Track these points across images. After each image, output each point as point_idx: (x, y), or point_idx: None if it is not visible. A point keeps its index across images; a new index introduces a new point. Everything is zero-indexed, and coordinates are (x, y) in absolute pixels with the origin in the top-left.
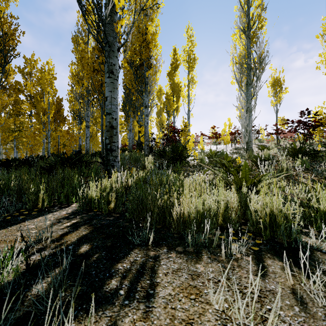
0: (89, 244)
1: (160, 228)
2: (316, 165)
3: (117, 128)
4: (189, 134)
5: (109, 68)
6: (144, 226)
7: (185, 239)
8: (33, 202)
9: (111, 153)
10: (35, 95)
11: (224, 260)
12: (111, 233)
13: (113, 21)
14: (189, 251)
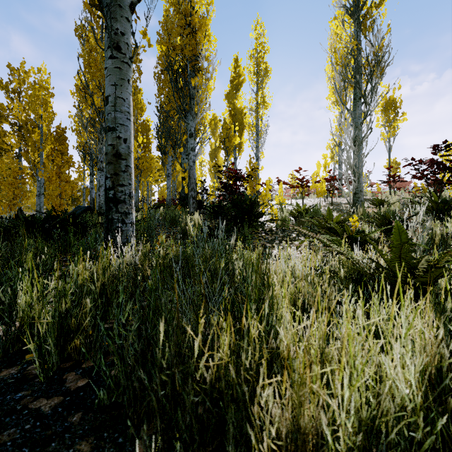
0: None
1: None
2: None
3: (130, 158)
4: (259, 182)
5: (112, 38)
6: None
7: None
8: None
9: (116, 206)
10: (24, 123)
11: None
12: None
13: None
14: None
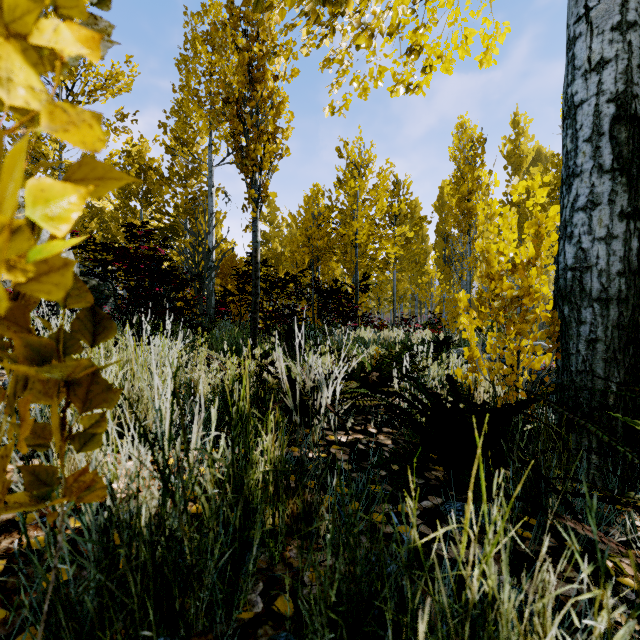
0: None
1: None
2: None
3: None
4: None
5: None
6: None
7: None
8: None
9: None
10: None
11: None
12: None
13: None
14: None
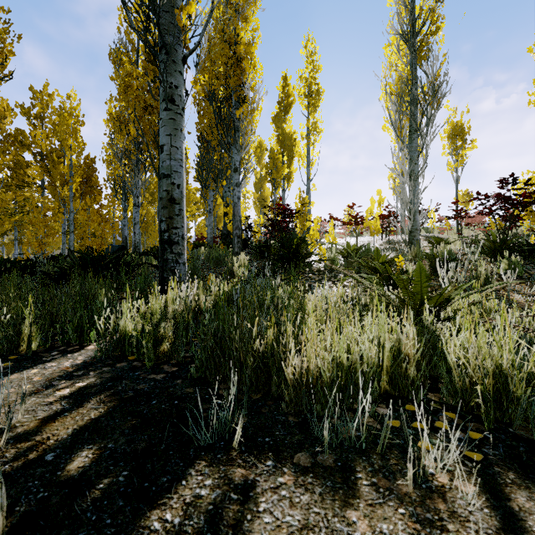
0: (95, 448)
1: (259, 401)
2: (534, 270)
3: (182, 202)
4: (309, 218)
5: (167, 92)
6: (225, 397)
7: (314, 429)
8: (9, 342)
9: (171, 247)
10: (49, 153)
11: (413, 495)
12: (152, 413)
13: (174, 7)
14: (326, 465)
